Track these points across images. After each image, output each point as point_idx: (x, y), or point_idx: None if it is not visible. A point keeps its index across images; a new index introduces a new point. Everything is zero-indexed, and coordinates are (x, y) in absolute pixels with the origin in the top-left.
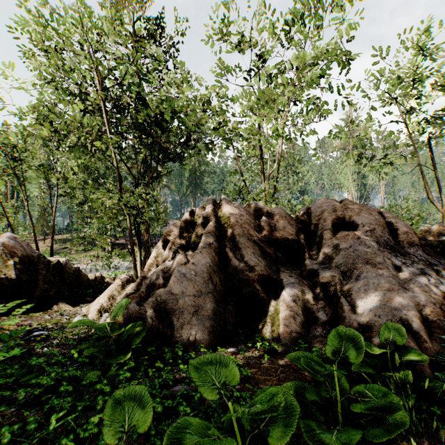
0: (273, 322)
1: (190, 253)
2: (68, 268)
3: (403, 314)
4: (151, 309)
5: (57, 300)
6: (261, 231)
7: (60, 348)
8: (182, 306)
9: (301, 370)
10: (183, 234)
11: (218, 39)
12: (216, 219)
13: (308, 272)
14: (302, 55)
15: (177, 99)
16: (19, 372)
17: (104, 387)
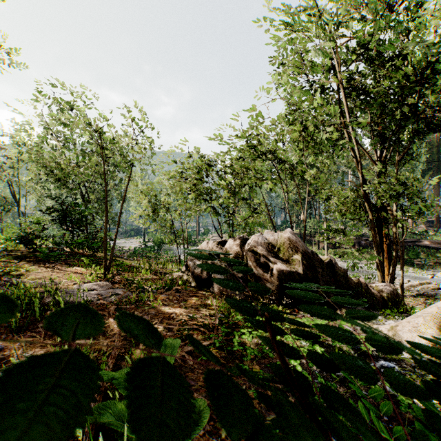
0: None
1: None
2: (337, 269)
3: None
4: None
5: (339, 305)
6: None
7: None
8: None
9: None
10: None
11: None
12: None
13: None
14: None
15: None
16: None
17: None
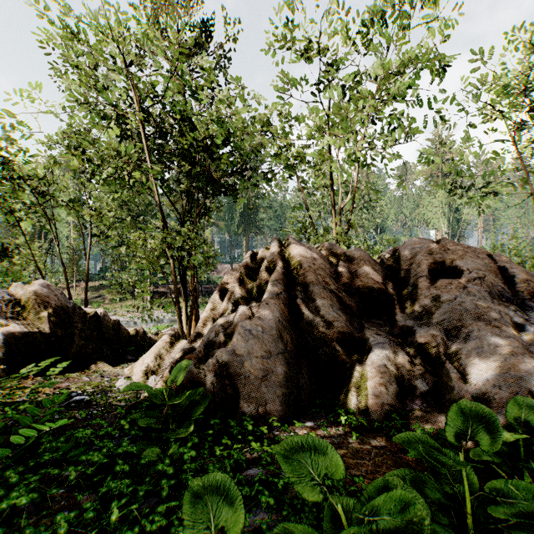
0: (359, 392)
1: (254, 305)
2: (106, 321)
3: (531, 385)
4: (211, 372)
5: (95, 359)
6: (338, 279)
7: (104, 416)
8: (248, 369)
9: (400, 454)
10: (243, 282)
11: (280, 47)
12: (284, 263)
13: (400, 329)
14: (385, 61)
15: (230, 120)
16: (64, 445)
17: (167, 468)
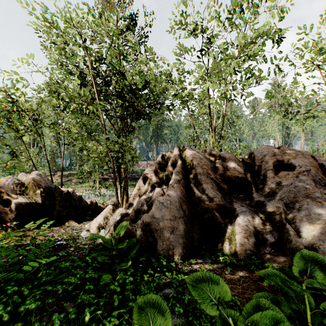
0: (230, 242)
1: (164, 187)
2: (74, 196)
3: None
4: (140, 228)
5: (68, 219)
6: (216, 171)
7: (75, 254)
8: (162, 227)
9: (259, 281)
10: (157, 173)
11: (178, 28)
12: (182, 161)
13: (256, 203)
14: (243, 35)
15: (147, 74)
16: (54, 272)
17: (116, 288)
